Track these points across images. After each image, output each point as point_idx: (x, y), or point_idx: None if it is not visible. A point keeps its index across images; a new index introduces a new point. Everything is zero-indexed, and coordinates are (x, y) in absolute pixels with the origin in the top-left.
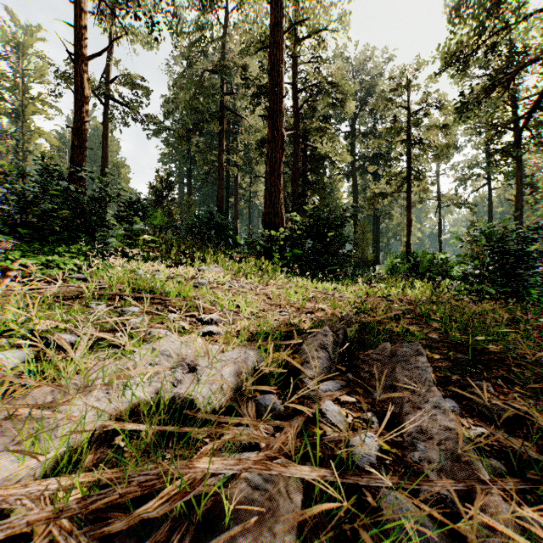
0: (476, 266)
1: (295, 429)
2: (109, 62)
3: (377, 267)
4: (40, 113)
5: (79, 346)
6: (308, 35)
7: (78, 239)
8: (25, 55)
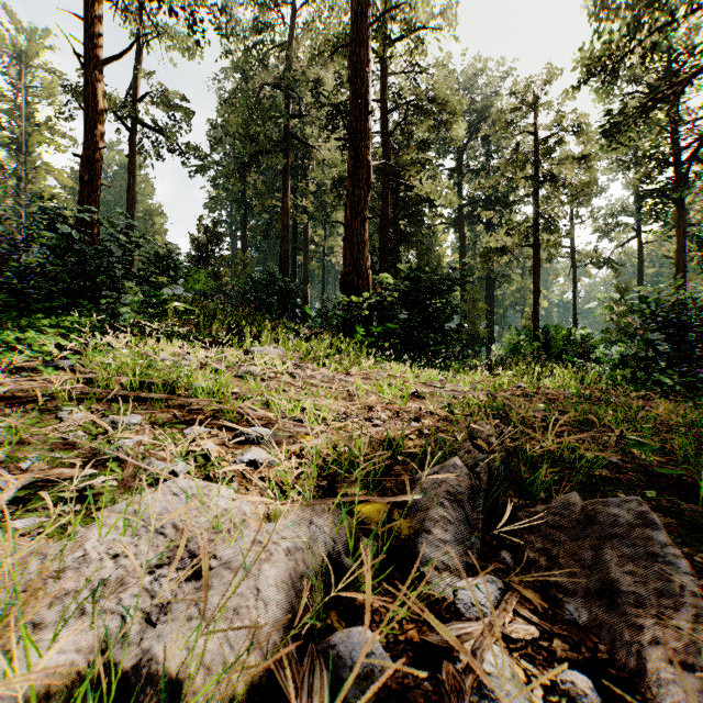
0: (639, 346)
1: None
2: (136, 74)
3: (493, 347)
4: (48, 144)
5: None
6: (401, 36)
7: (79, 308)
8: (29, 68)
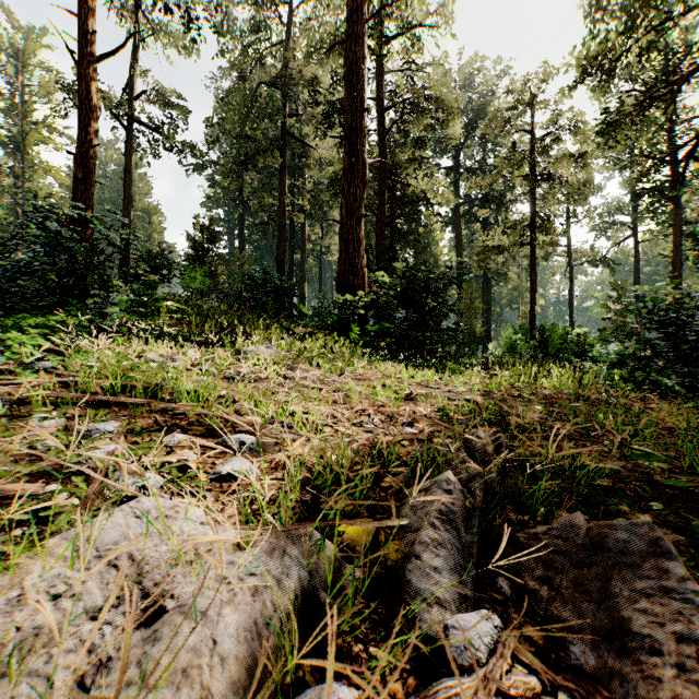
0: (637, 346)
1: None
2: (133, 72)
3: (490, 345)
4: (46, 142)
5: None
6: (398, 34)
7: (69, 307)
8: (27, 67)
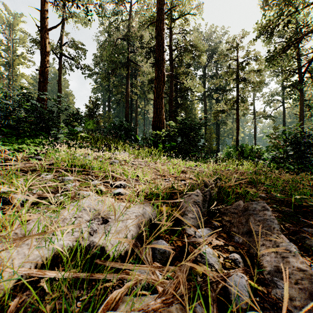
0: (280, 152)
1: (184, 273)
2: (62, 34)
3: (219, 153)
4: (22, 64)
5: (27, 203)
6: (178, 17)
7: (41, 136)
8: (14, 31)
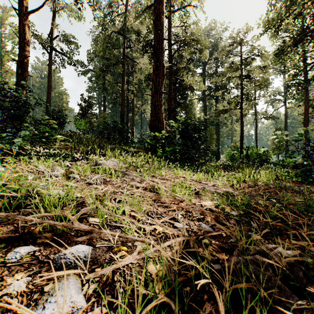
0: (303, 158)
1: None
2: (52, 26)
3: (221, 156)
4: (12, 60)
5: None
6: (178, 8)
7: (3, 138)
8: (3, 25)
